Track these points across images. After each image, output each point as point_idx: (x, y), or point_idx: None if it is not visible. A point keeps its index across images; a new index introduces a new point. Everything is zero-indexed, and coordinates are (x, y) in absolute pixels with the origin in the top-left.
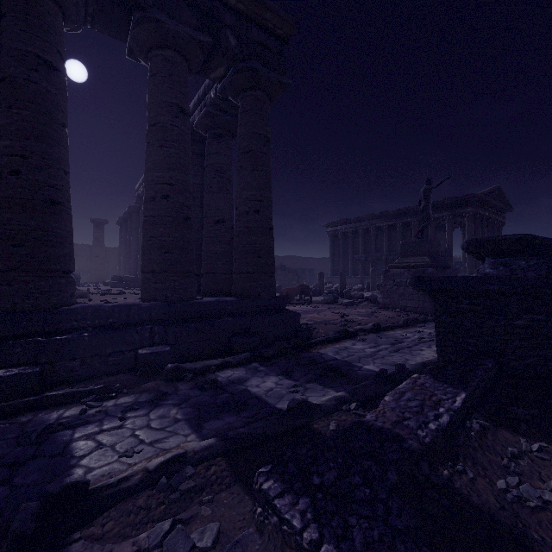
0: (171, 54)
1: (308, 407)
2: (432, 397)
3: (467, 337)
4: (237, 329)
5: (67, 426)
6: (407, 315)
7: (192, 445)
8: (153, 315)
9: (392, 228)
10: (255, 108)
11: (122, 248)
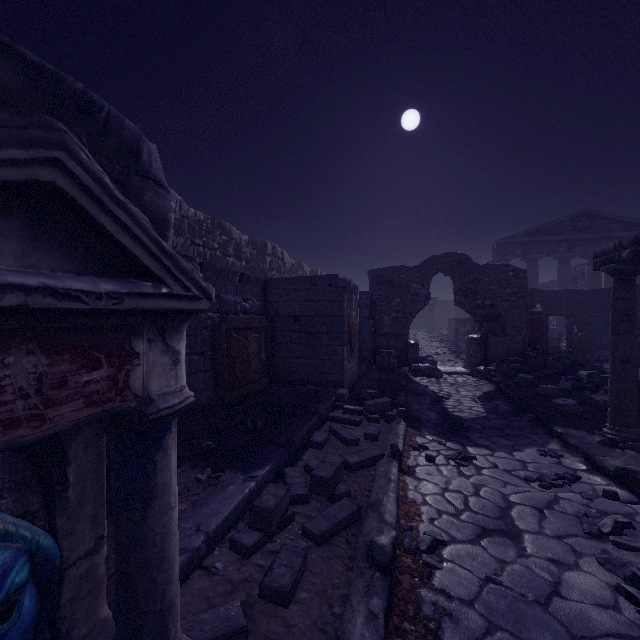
0: None
1: None
2: None
3: None
4: None
5: None
6: None
7: None
8: None
9: None
10: None
11: None
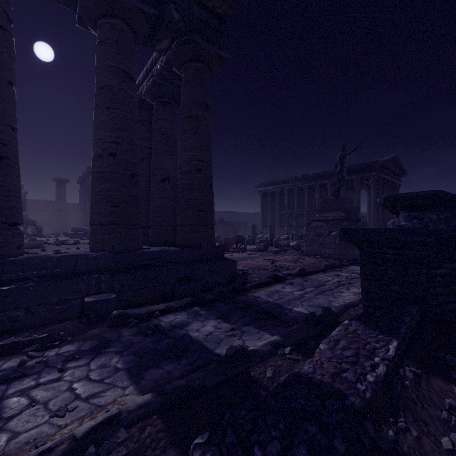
0: (118, 23)
1: (245, 354)
2: (366, 345)
3: (390, 284)
4: (180, 276)
5: (2, 380)
6: (326, 261)
7: (129, 399)
8: (100, 264)
9: (312, 189)
10: (197, 78)
11: (82, 204)
